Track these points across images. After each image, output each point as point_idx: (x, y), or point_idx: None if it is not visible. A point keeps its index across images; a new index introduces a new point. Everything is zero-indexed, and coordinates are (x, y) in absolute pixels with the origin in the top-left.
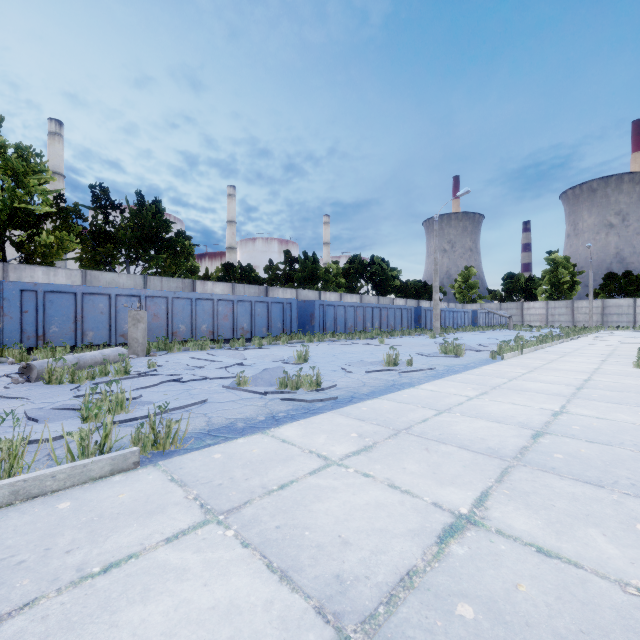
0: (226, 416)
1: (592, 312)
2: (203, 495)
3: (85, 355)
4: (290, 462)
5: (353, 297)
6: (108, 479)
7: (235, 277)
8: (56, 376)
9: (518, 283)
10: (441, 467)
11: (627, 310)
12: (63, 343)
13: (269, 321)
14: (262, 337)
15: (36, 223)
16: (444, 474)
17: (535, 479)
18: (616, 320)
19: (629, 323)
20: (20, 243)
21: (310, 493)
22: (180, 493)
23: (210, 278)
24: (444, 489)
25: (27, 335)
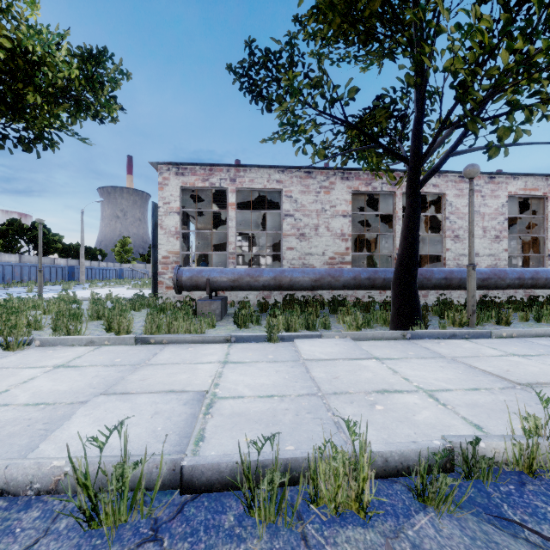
0: None
1: None
2: None
3: None
4: None
5: (12, 256)
6: None
7: None
8: None
9: None
10: None
11: None
12: None
13: None
14: None
15: None
16: None
17: None
18: None
19: None
20: None
21: None
22: None
23: None
24: None
25: None
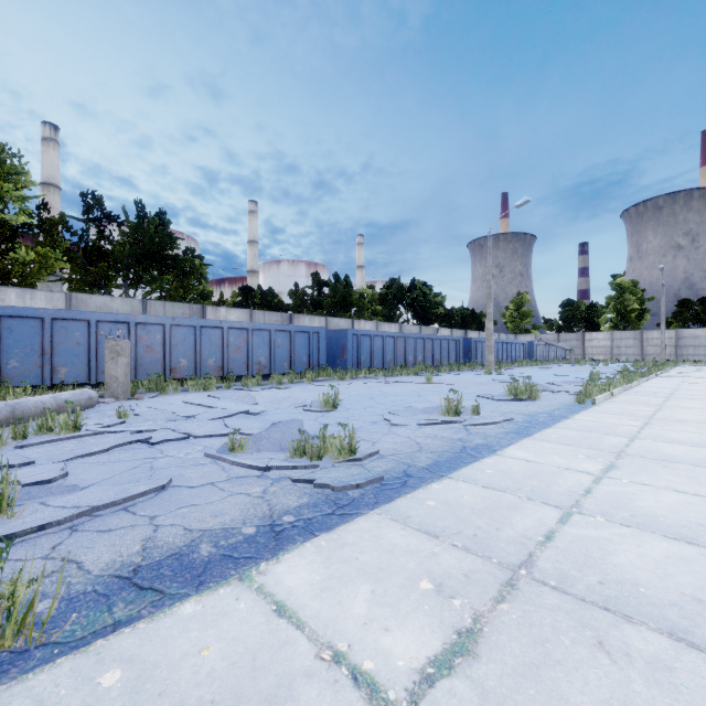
0: (187, 524)
1: (664, 344)
2: None
3: (26, 401)
4: None
5: (391, 326)
6: None
7: (254, 303)
8: None
9: (577, 311)
10: None
11: (705, 342)
12: (22, 382)
13: (292, 354)
14: (283, 373)
15: (11, 236)
16: None
17: None
18: (692, 353)
19: None
20: None
21: None
22: None
23: (225, 304)
24: None
25: None
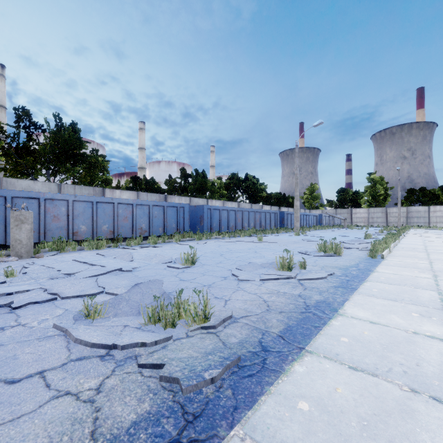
0: None
1: (400, 216)
2: None
3: None
4: None
5: (233, 204)
6: None
7: (141, 188)
8: None
9: (347, 195)
10: None
11: (424, 214)
12: None
13: (165, 222)
14: (159, 235)
15: None
16: None
17: None
18: (416, 221)
19: (425, 223)
20: None
21: None
22: None
23: (121, 188)
24: None
25: None
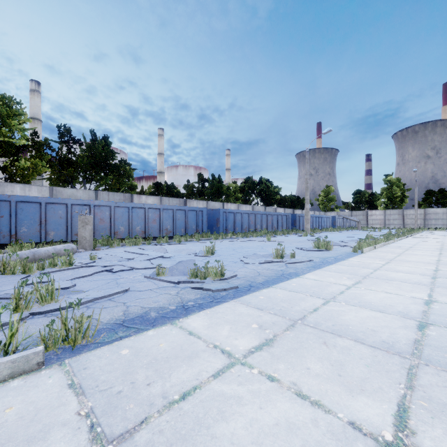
0: (142, 305)
1: (417, 218)
2: (97, 409)
3: (40, 250)
4: (194, 360)
5: (247, 207)
6: (5, 384)
7: (162, 192)
8: (10, 268)
9: (364, 197)
10: (344, 367)
11: (442, 216)
12: (30, 240)
13: (186, 224)
14: (181, 235)
15: (16, 152)
16: (350, 377)
17: (446, 384)
18: (434, 223)
19: (443, 225)
20: (4, 167)
21: (213, 406)
22: (73, 406)
23: (144, 193)
24: (356, 400)
25: (3, 234)
